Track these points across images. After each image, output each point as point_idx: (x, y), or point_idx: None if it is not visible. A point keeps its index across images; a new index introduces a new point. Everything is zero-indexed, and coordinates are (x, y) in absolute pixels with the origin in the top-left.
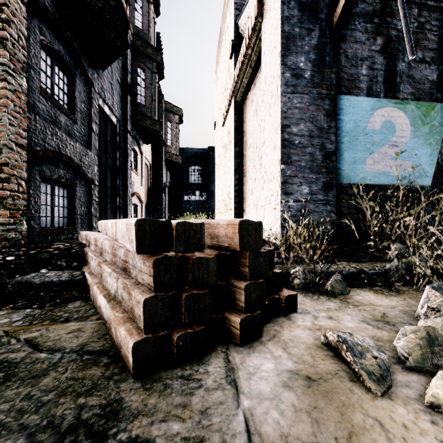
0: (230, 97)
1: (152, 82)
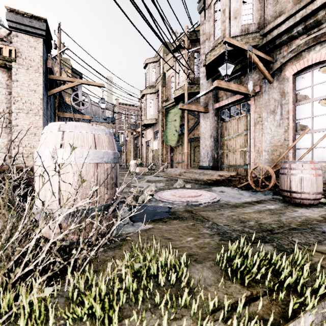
0: None
1: None
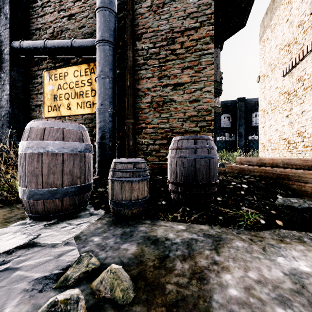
0: (310, 48)
1: (217, 54)
